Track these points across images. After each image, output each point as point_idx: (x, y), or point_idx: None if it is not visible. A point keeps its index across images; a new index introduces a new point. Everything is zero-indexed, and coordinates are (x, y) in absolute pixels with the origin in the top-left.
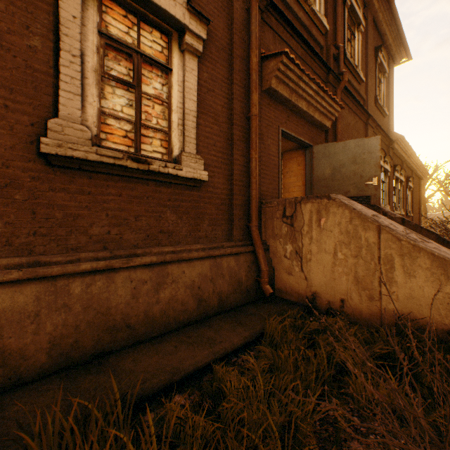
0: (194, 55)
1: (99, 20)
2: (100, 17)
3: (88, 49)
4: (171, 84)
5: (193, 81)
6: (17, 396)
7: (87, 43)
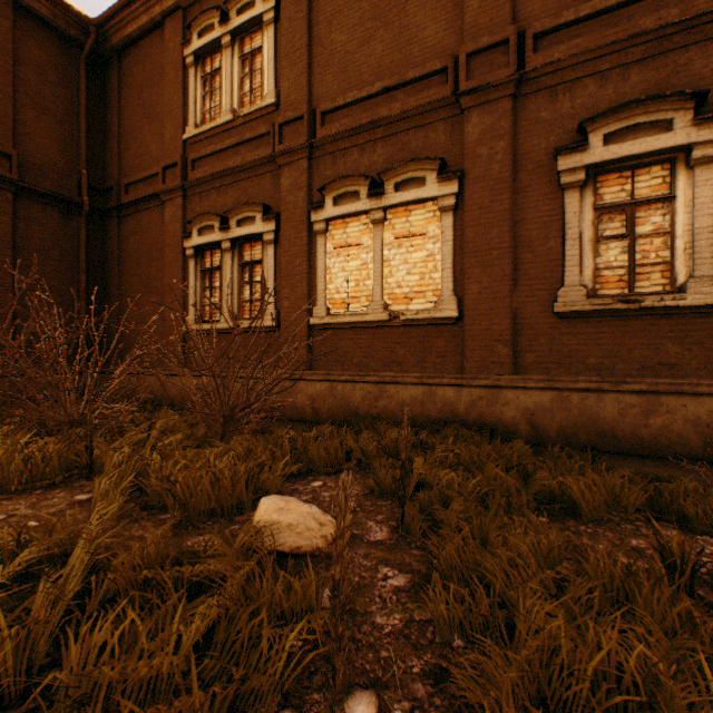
0: (708, 163)
1: (593, 200)
2: (594, 196)
3: (584, 228)
4: (674, 211)
5: (707, 193)
6: (541, 448)
7: (583, 224)
